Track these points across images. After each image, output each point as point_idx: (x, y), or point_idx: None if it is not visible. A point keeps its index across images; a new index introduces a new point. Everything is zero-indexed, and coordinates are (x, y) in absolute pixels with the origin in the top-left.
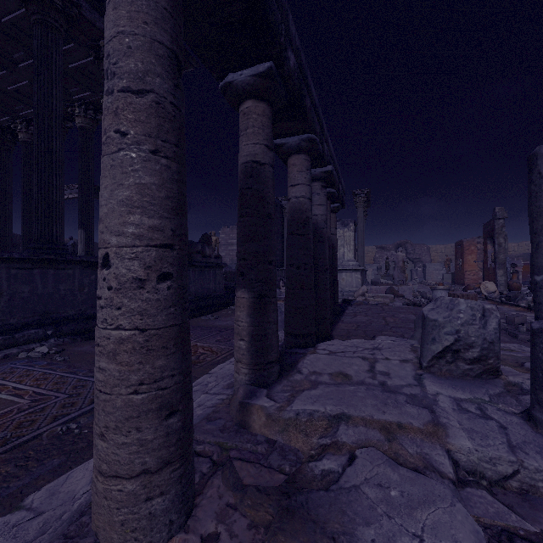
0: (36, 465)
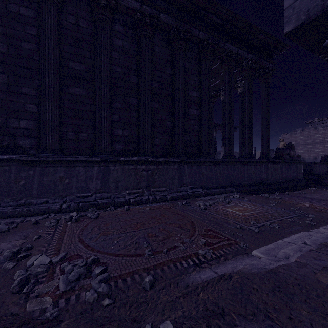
0: (294, 226)
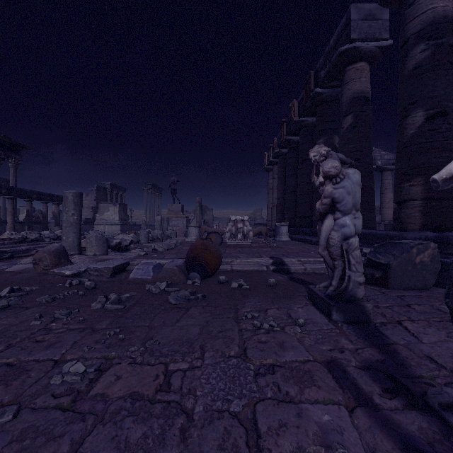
0: None
